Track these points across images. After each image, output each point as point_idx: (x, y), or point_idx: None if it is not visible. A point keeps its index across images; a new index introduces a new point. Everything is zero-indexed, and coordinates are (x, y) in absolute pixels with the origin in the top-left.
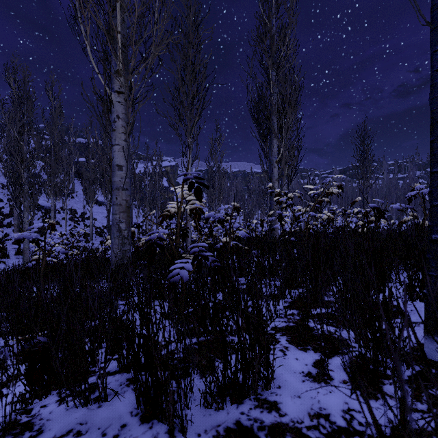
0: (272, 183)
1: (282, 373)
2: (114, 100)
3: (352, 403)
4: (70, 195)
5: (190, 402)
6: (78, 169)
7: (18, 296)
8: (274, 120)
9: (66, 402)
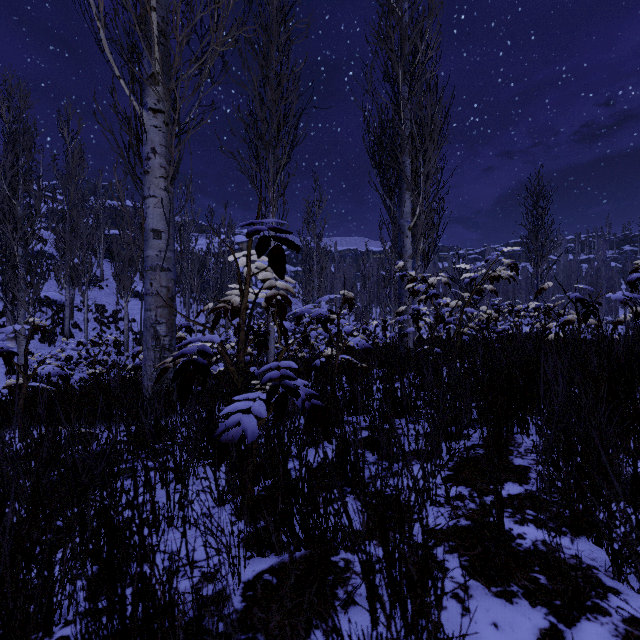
0: (403, 262)
1: None
2: (147, 124)
3: None
4: (97, 284)
5: None
6: (110, 246)
7: None
8: (406, 163)
9: None
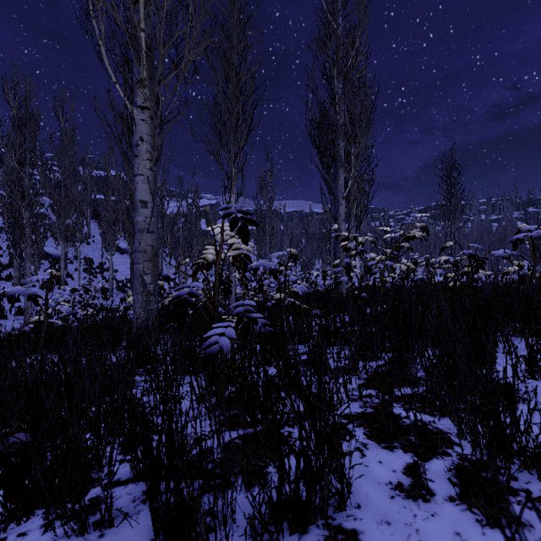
0: (337, 225)
1: (361, 484)
2: (137, 118)
3: (467, 534)
4: (85, 241)
5: (231, 530)
6: (95, 208)
7: (3, 372)
8: (341, 145)
9: (53, 529)
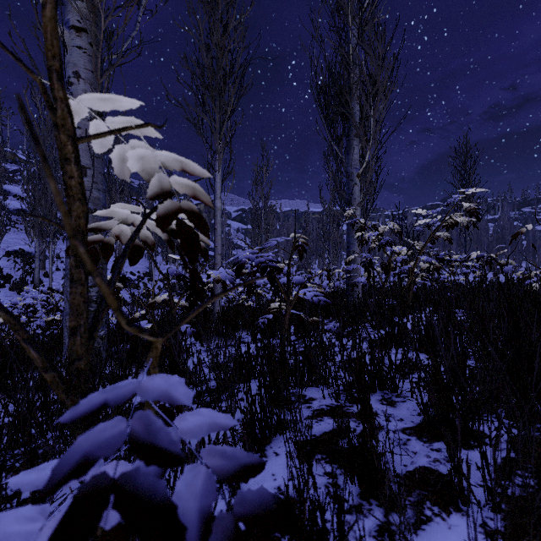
0: (352, 209)
1: None
2: (70, 45)
3: None
4: None
5: None
6: None
7: None
8: (355, 109)
9: None
